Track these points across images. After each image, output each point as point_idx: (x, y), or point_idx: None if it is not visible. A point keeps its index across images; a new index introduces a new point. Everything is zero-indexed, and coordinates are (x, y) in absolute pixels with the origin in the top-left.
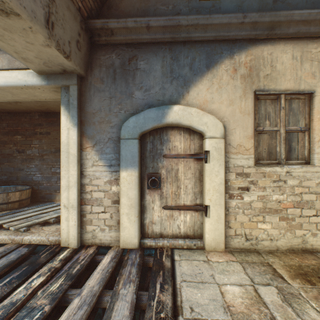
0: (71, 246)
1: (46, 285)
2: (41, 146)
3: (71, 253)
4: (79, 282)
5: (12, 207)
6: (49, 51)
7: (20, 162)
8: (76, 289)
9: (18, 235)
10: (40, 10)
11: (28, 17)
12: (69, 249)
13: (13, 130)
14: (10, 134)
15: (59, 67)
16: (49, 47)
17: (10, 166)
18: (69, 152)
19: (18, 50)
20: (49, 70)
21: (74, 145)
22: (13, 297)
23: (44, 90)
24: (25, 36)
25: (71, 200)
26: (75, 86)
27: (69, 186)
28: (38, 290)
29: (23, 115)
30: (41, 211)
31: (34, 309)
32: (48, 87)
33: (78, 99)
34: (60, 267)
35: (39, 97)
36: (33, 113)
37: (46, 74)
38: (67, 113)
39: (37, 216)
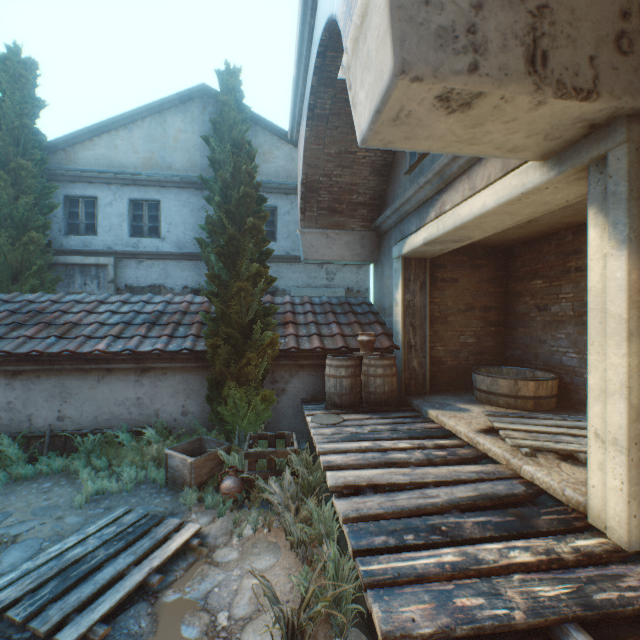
0: (609, 536)
1: (530, 574)
2: (576, 295)
3: (605, 551)
4: (611, 633)
5: (521, 405)
6: (544, 112)
7: (539, 328)
8: (589, 638)
9: (514, 457)
10: (515, 54)
11: (493, 85)
12: (602, 538)
13: (528, 271)
14: (525, 279)
15: (575, 128)
16: (542, 105)
17: (524, 334)
18: (605, 311)
19: (497, 144)
20: (557, 144)
21: (617, 294)
22: (478, 550)
23: (556, 186)
24: (499, 117)
25: (609, 426)
26: (621, 148)
27: (605, 390)
28: (516, 570)
29: (543, 241)
30: (564, 429)
31: (498, 595)
32: (561, 179)
33: (629, 176)
34: (569, 563)
35: (551, 203)
36: (560, 232)
37: (554, 154)
38: (600, 221)
39: (553, 437)
